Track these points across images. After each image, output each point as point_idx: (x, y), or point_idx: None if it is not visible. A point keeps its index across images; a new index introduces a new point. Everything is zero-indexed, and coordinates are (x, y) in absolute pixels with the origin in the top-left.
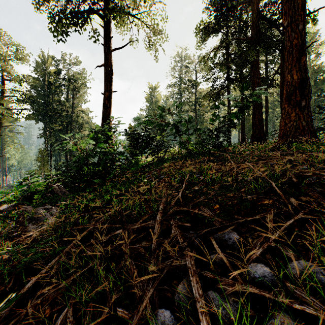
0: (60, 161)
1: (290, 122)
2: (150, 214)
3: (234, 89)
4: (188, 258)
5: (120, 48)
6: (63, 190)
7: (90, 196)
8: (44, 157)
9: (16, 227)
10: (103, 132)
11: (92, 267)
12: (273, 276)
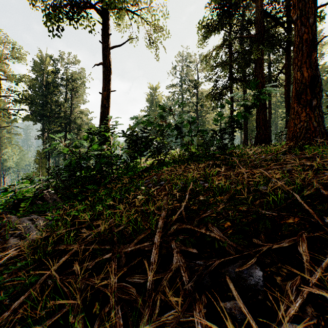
0: (58, 162)
1: (300, 122)
2: (147, 232)
3: (237, 89)
4: (196, 311)
5: (119, 46)
6: (54, 197)
7: (79, 206)
8: (42, 159)
9: None
10: (100, 133)
11: (69, 310)
12: None
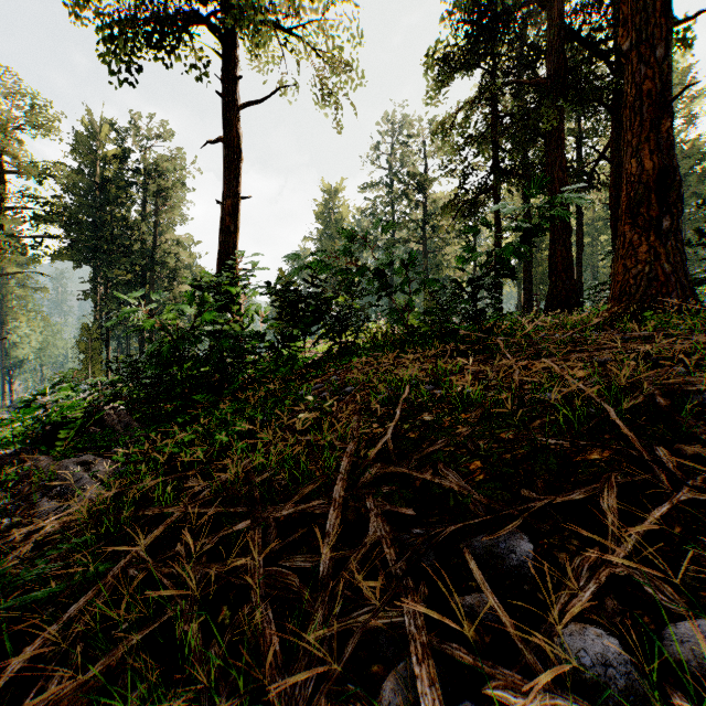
0: (128, 350)
1: (636, 264)
2: (318, 481)
3: (509, 192)
4: (408, 607)
5: (258, 102)
6: (126, 419)
7: (181, 435)
8: (94, 342)
9: (9, 509)
10: (220, 287)
11: (173, 619)
12: (629, 663)
